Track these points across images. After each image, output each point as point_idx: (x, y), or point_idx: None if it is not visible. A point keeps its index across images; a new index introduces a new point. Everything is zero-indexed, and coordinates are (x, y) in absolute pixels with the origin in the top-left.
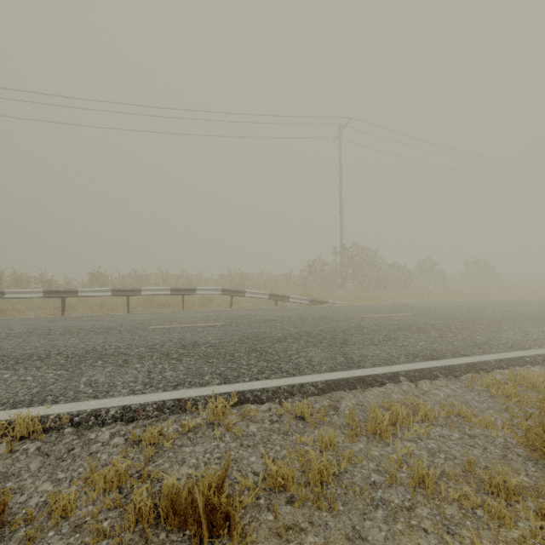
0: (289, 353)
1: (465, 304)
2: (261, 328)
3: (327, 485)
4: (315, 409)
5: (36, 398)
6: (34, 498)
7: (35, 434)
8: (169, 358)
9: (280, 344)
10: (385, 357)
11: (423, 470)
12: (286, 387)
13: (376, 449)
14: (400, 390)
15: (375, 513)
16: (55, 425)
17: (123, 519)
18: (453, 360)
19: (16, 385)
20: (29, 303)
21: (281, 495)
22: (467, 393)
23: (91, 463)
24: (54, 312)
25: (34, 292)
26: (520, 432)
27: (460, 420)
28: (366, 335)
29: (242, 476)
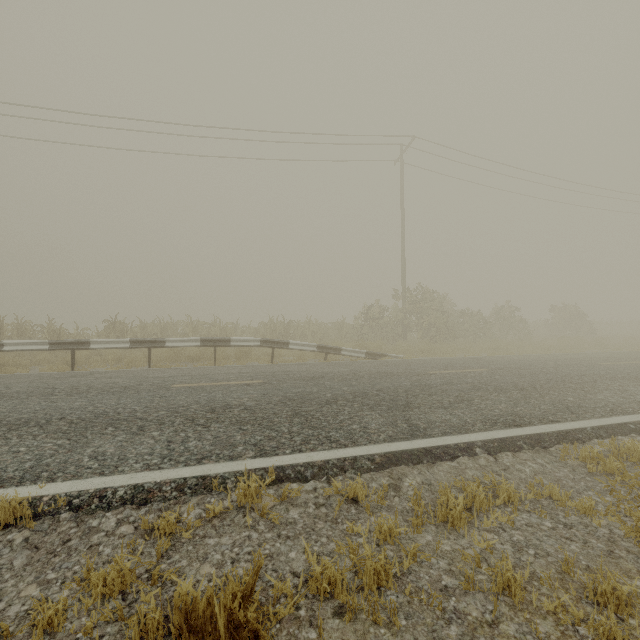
0: (341, 419)
1: (552, 358)
2: (306, 387)
3: (386, 591)
4: (371, 489)
5: (28, 474)
6: (14, 606)
7: (23, 521)
8: (194, 424)
9: (329, 407)
10: (457, 423)
11: (508, 572)
12: (336, 462)
13: (448, 542)
14: (476, 465)
15: (448, 629)
16: (50, 509)
17: (125, 635)
18: (540, 427)
19: (6, 458)
20: (34, 356)
21: (327, 604)
22: (560, 469)
23: (88, 561)
24: (63, 368)
25: (38, 343)
26: (628, 520)
27: (551, 504)
28: (434, 396)
29: (277, 579)
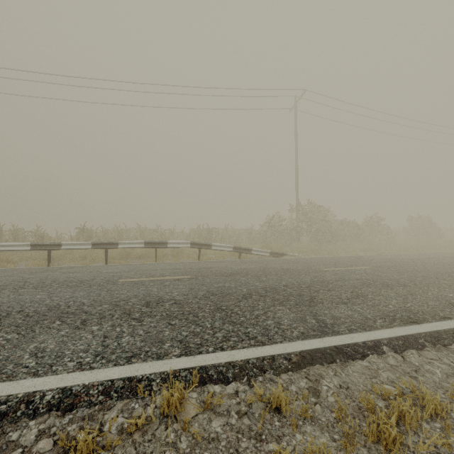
0: (256, 313)
1: (417, 257)
2: (226, 282)
3: None
4: (291, 393)
5: None
6: None
7: None
8: (130, 318)
9: (246, 301)
10: (359, 319)
11: None
12: (255, 361)
13: None
14: (387, 365)
15: None
16: None
17: None
18: (436, 324)
19: None
20: (23, 254)
21: None
22: None
23: None
24: (41, 263)
25: (22, 245)
26: None
27: None
28: (332, 292)
29: None
